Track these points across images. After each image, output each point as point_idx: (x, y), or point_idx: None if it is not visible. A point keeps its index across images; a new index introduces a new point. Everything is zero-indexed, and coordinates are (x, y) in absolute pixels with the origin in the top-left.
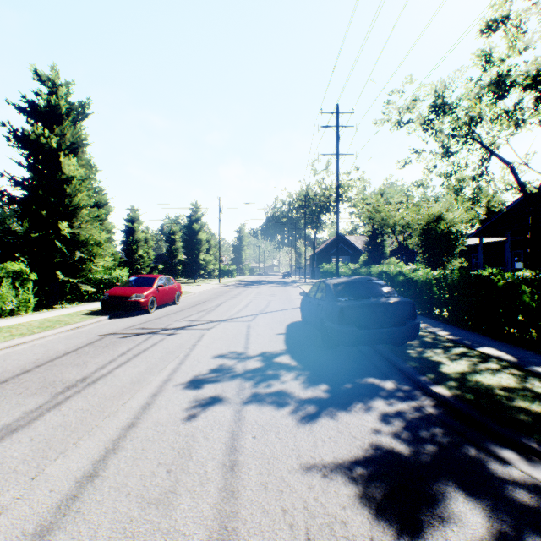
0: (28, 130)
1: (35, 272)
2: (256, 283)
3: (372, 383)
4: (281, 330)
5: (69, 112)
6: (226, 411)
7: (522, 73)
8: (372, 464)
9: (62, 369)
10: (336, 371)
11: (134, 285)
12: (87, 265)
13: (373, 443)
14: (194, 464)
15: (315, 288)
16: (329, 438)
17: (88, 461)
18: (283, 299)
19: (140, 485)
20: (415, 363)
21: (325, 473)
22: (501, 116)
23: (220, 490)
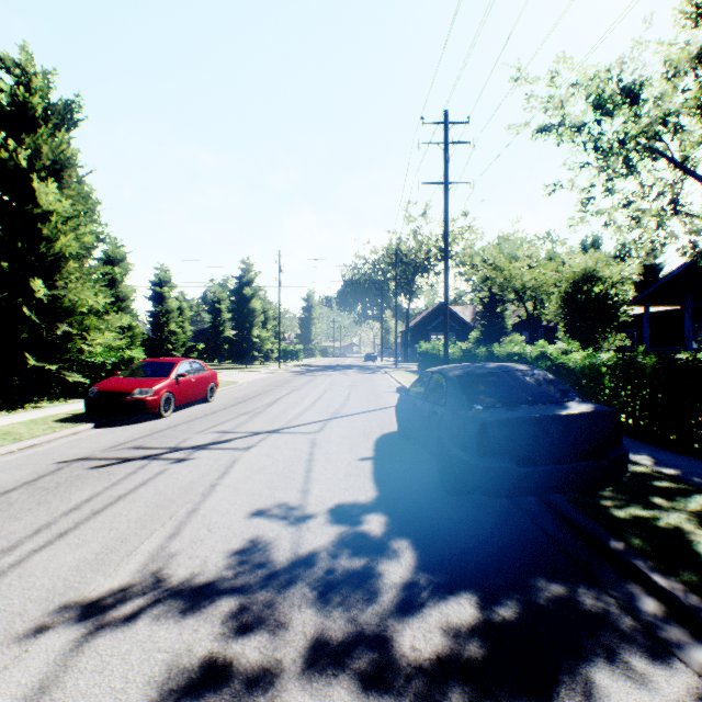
0: None
1: None
2: (329, 369)
3: (567, 597)
4: (367, 452)
5: (49, 115)
6: None
7: None
8: None
9: None
10: (481, 557)
11: (141, 374)
12: (74, 343)
13: None
14: None
15: (423, 382)
16: None
17: None
18: (367, 393)
19: None
20: (637, 539)
21: None
22: None
23: None
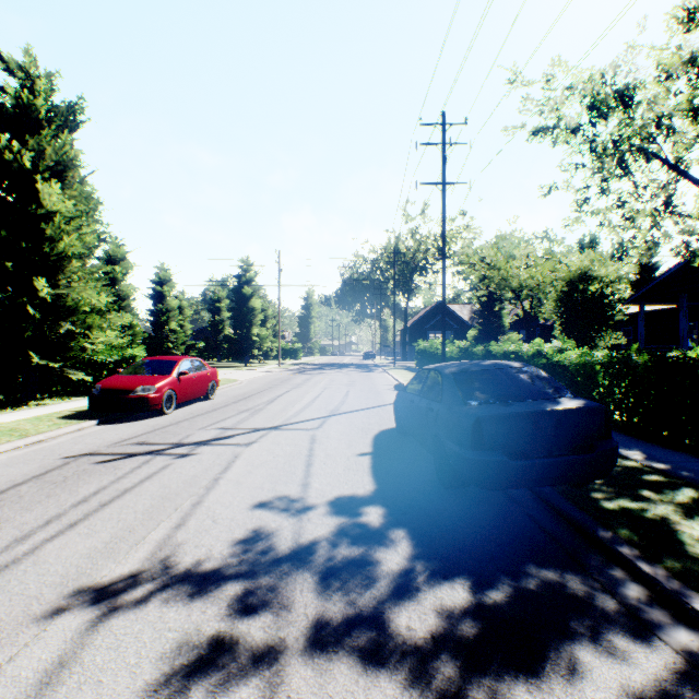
0: None
1: None
2: (328, 367)
3: (555, 582)
4: (365, 447)
5: (52, 117)
6: (238, 695)
7: None
8: None
9: None
10: (475, 546)
11: (143, 372)
12: (77, 341)
13: None
14: None
15: (421, 379)
16: None
17: None
18: (366, 391)
19: None
20: (624, 529)
21: None
22: None
23: None
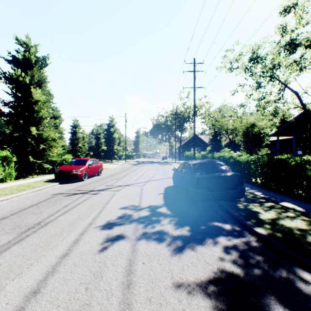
0: (12, 73)
1: (16, 156)
2: (147, 163)
3: (217, 225)
4: (161, 191)
5: (37, 62)
6: (126, 244)
7: (305, 38)
8: (220, 283)
9: (27, 216)
10: (195, 217)
11: (74, 164)
12: (47, 152)
13: (220, 267)
14: (104, 283)
15: (181, 166)
16: (191, 264)
17: (34, 281)
18: (162, 172)
19: (67, 299)
20: (243, 213)
21: (190, 290)
22: (292, 63)
23: (119, 303)
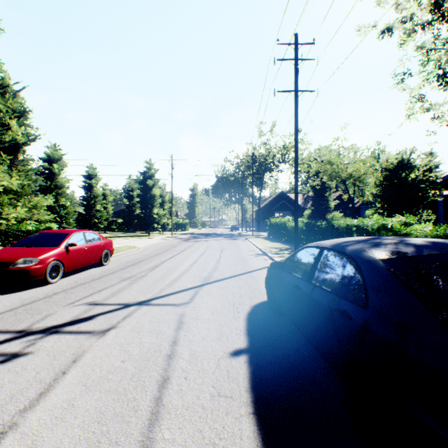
0: None
1: None
2: (206, 236)
3: None
4: (239, 338)
5: None
6: None
7: None
8: None
9: None
10: None
11: (33, 244)
12: None
13: None
14: None
15: (307, 260)
16: None
17: None
18: (234, 257)
19: None
20: None
21: None
22: None
23: None
